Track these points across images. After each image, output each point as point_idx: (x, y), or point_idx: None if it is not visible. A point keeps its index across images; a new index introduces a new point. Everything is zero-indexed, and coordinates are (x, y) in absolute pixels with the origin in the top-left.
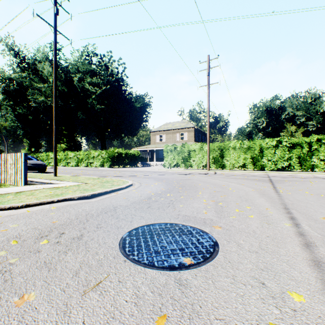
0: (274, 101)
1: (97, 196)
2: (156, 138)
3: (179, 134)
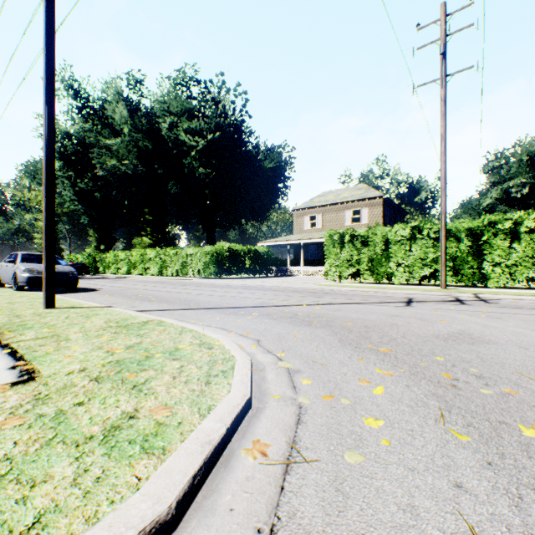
0: None
1: None
2: (303, 222)
3: (349, 212)
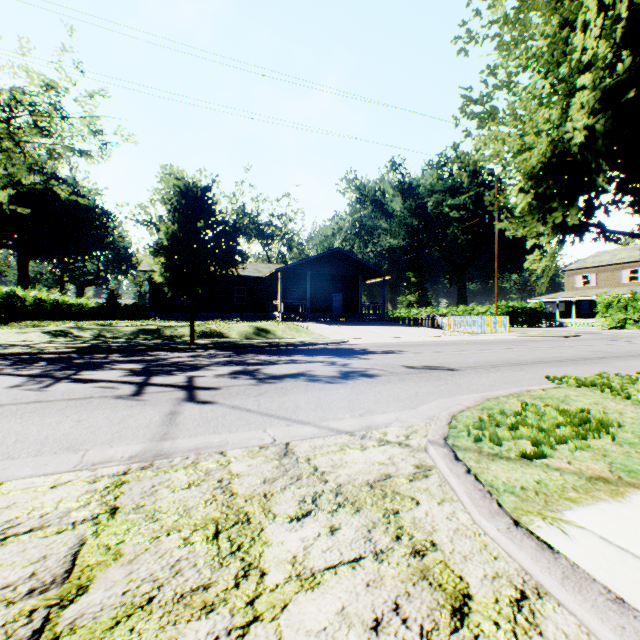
0: None
1: (568, 337)
2: (574, 281)
3: (625, 271)
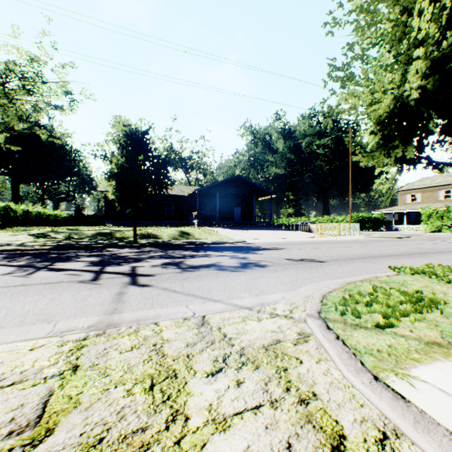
0: None
1: (401, 238)
2: (405, 198)
3: (441, 191)
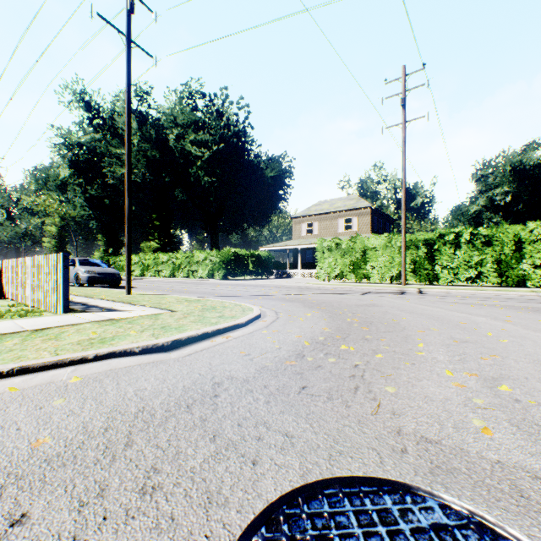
0: (530, 153)
1: (184, 344)
2: (301, 229)
3: (342, 220)
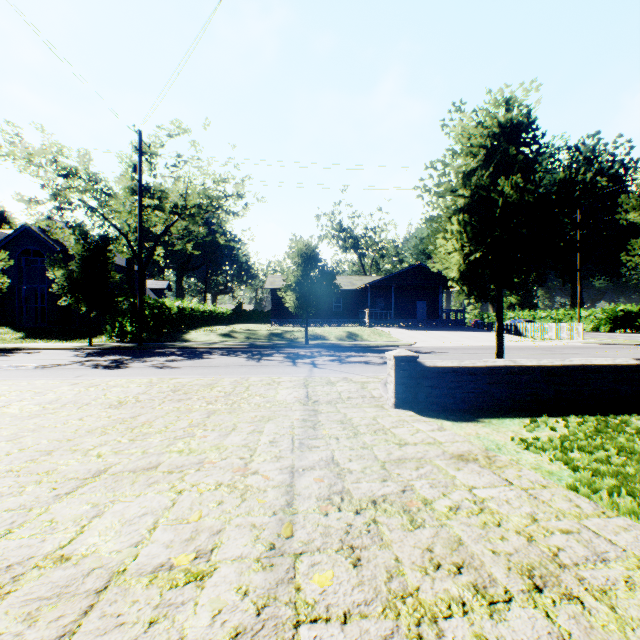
0: None
1: (639, 345)
2: None
3: None
